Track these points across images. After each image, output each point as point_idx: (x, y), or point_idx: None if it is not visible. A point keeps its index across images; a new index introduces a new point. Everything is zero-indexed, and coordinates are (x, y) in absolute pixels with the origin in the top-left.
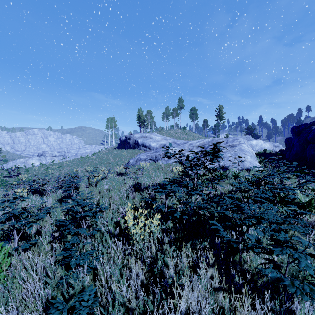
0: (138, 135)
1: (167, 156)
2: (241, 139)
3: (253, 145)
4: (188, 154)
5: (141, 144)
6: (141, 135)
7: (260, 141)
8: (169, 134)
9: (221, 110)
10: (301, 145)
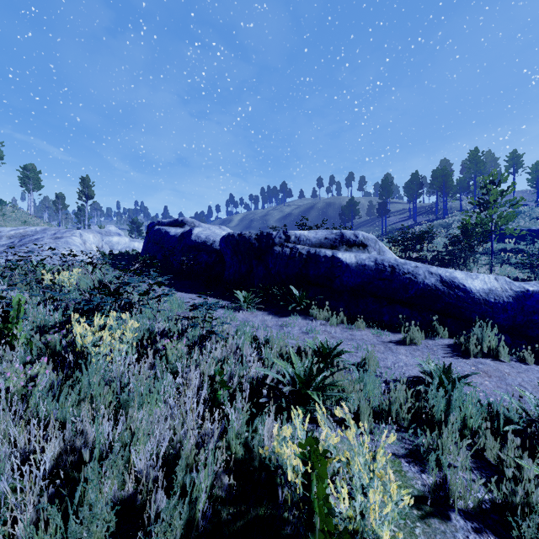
0: None
1: None
2: (77, 231)
3: (114, 243)
4: None
5: None
6: None
7: (124, 239)
8: None
9: (87, 185)
10: (148, 244)
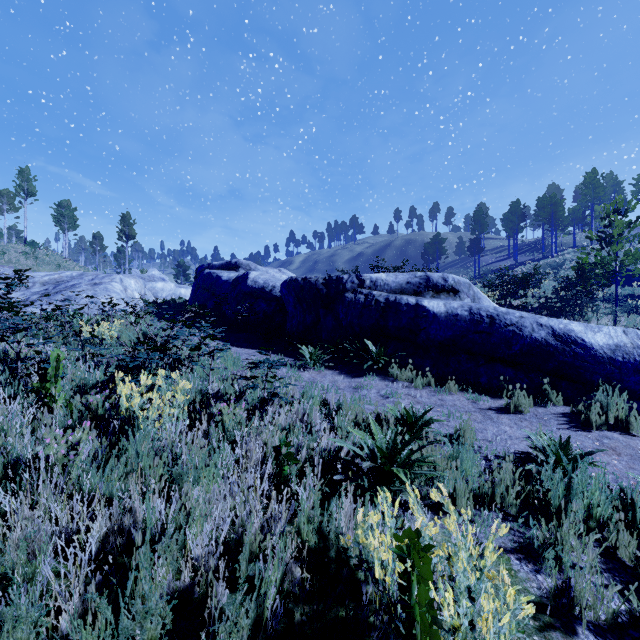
0: None
1: None
2: (117, 276)
3: (158, 290)
4: None
5: None
6: None
7: (169, 285)
8: None
9: (128, 223)
10: (196, 291)
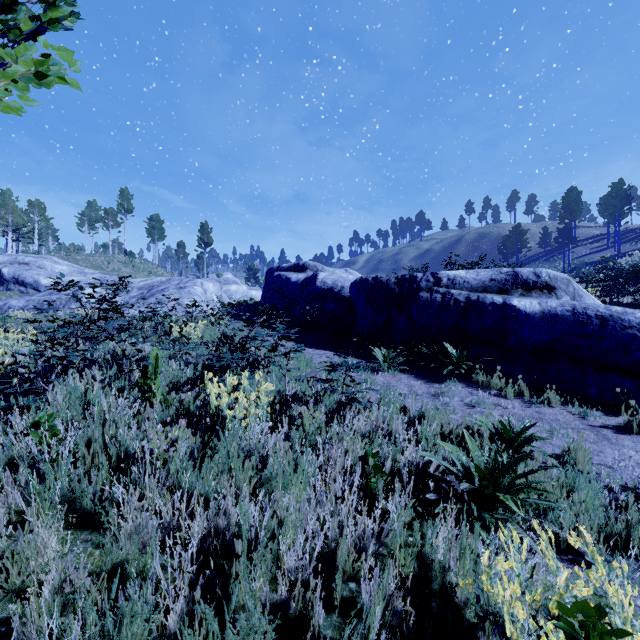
0: (2, 256)
1: (55, 288)
2: (198, 280)
3: (232, 292)
4: (81, 286)
5: (13, 280)
6: (10, 258)
7: (242, 287)
8: (93, 262)
9: (206, 232)
10: (267, 293)
